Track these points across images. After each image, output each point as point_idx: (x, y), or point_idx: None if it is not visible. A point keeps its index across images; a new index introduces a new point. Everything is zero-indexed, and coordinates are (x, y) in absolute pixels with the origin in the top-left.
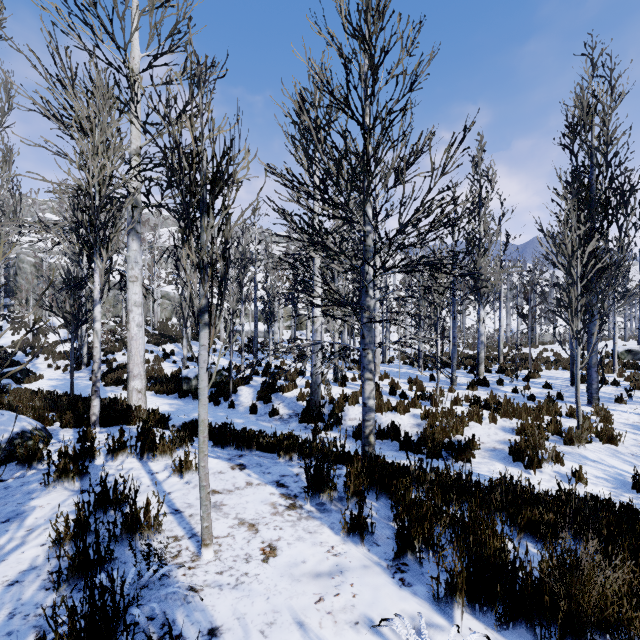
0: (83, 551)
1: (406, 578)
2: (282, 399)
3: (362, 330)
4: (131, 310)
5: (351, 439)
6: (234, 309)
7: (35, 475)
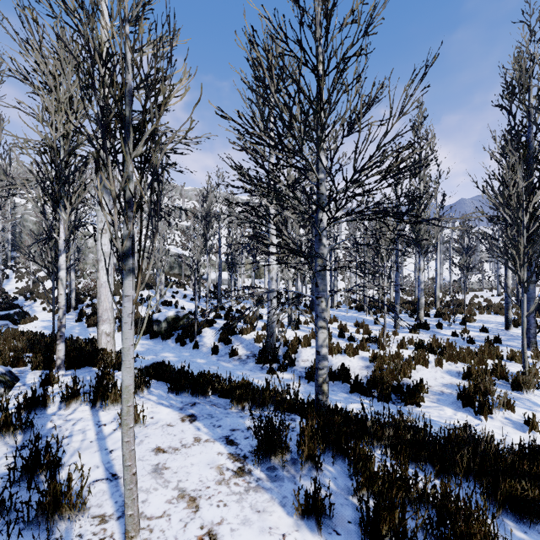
0: None
1: None
2: (241, 341)
3: (315, 278)
4: (100, 260)
5: (304, 380)
6: (198, 259)
7: None
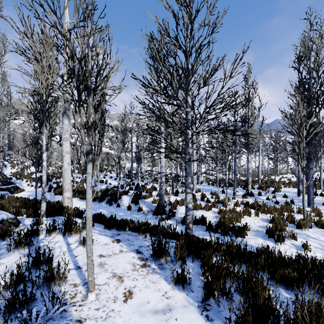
0: (15, 296)
1: (209, 315)
2: (144, 202)
3: (185, 165)
4: (64, 155)
5: (180, 224)
6: (119, 155)
7: (5, 244)
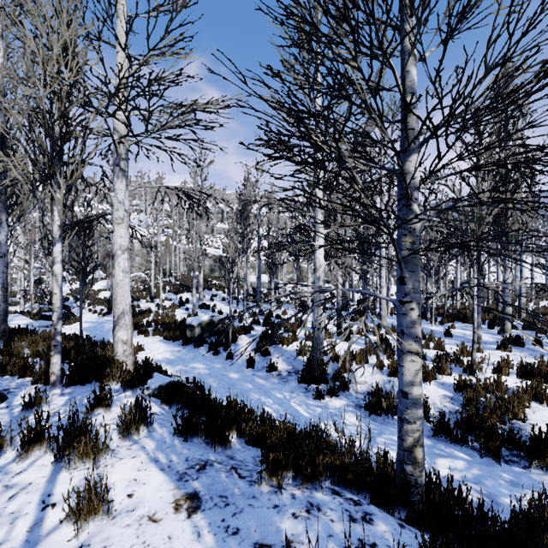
0: None
1: None
2: (281, 352)
3: (401, 269)
4: (116, 254)
5: (362, 411)
6: (233, 257)
7: None
